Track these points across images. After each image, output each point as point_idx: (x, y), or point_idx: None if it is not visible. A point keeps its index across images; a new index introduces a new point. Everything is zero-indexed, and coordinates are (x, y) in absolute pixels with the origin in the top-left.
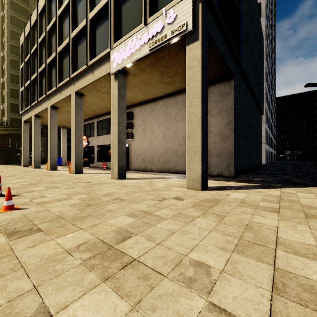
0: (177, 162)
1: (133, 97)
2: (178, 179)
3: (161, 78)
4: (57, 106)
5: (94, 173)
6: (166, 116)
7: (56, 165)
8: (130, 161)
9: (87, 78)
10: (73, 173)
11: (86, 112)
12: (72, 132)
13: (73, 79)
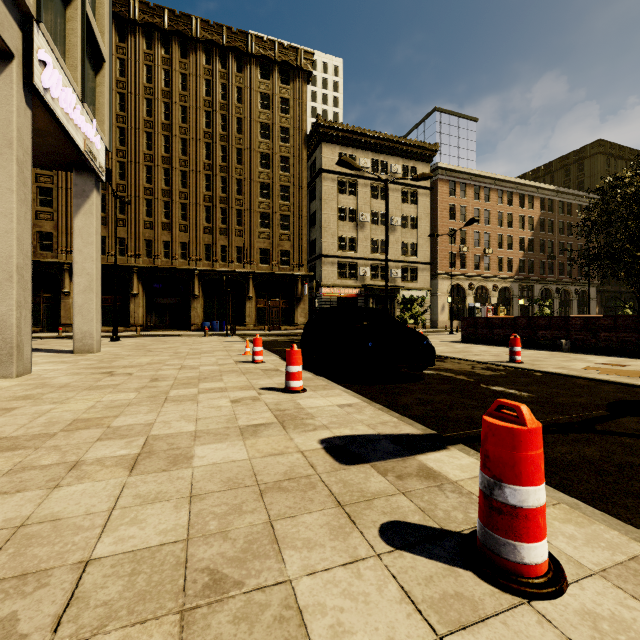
0: None
1: None
2: None
3: None
4: None
5: None
6: None
7: None
8: None
9: None
10: None
11: None
12: None
13: None
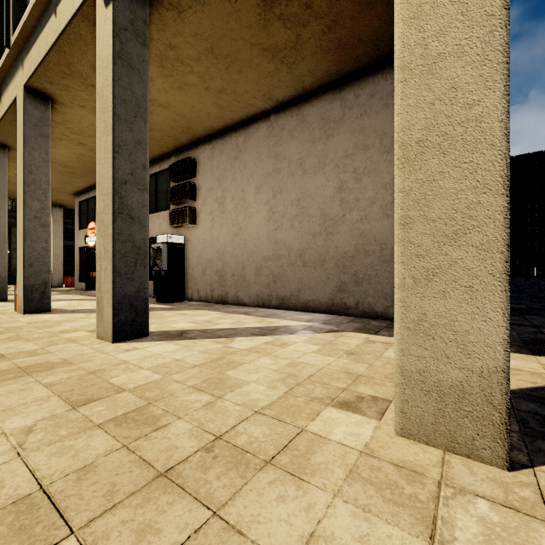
0: (304, 280)
1: (192, 112)
2: (315, 337)
3: (261, 29)
4: (4, 142)
5: (84, 311)
6: (276, 161)
7: (3, 288)
8: (188, 277)
9: (46, 33)
10: (19, 310)
11: (89, 163)
12: (18, 198)
13: (20, 52)
